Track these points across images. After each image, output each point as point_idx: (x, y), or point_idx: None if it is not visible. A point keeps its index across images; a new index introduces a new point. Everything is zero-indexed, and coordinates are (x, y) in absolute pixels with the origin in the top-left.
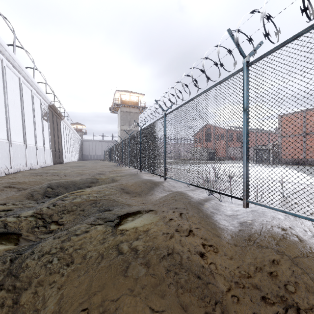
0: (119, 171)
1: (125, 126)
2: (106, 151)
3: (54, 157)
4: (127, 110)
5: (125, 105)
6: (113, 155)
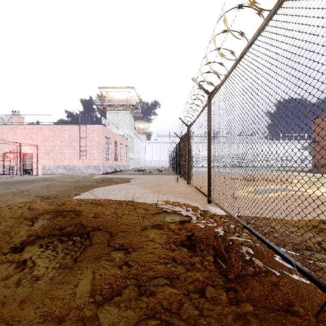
0: None
1: None
2: None
3: None
4: None
5: None
6: None
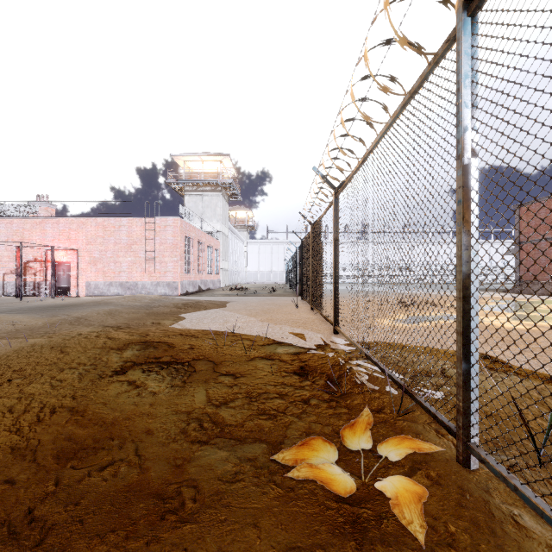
0: None
1: None
2: None
3: None
4: None
5: None
6: None
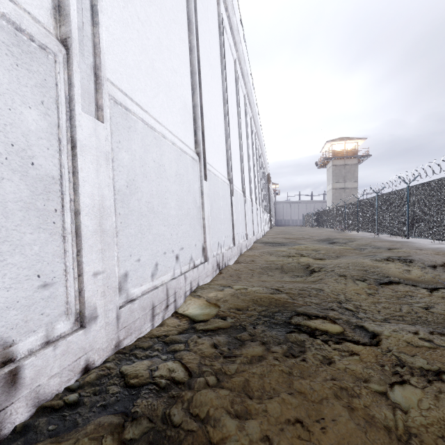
0: (348, 235)
1: (338, 183)
2: (309, 215)
3: (269, 222)
4: (340, 162)
5: (339, 157)
6: (324, 219)
